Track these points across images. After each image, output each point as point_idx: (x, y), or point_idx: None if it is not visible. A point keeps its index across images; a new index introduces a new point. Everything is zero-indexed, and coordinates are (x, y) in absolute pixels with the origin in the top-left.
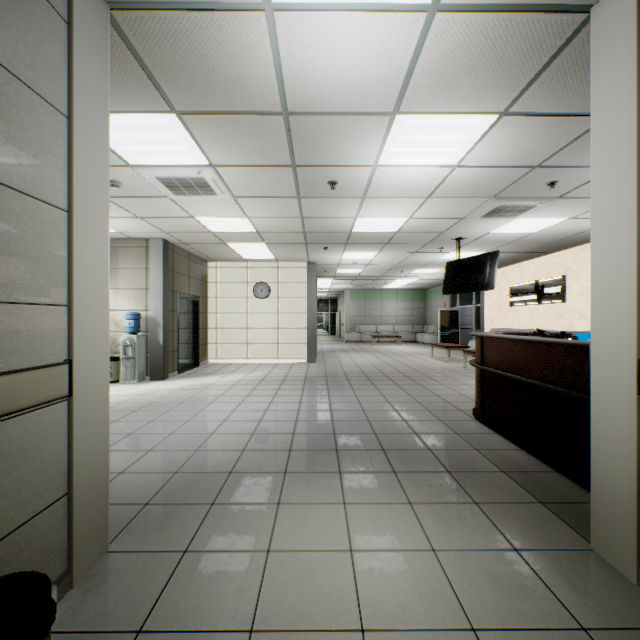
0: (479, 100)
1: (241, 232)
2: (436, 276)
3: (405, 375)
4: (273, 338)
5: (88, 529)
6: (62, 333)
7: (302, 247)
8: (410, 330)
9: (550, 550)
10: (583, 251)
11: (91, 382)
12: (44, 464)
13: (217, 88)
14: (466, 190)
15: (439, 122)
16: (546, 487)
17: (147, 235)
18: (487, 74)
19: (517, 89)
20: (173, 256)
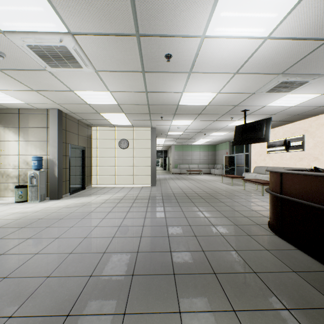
0: None
1: (107, 104)
2: (223, 137)
3: (210, 195)
4: (130, 172)
5: None
6: None
7: (147, 116)
8: (207, 167)
9: None
10: (317, 119)
11: None
12: None
13: None
14: (265, 66)
15: None
16: None
17: (46, 106)
18: None
19: None
20: (66, 121)
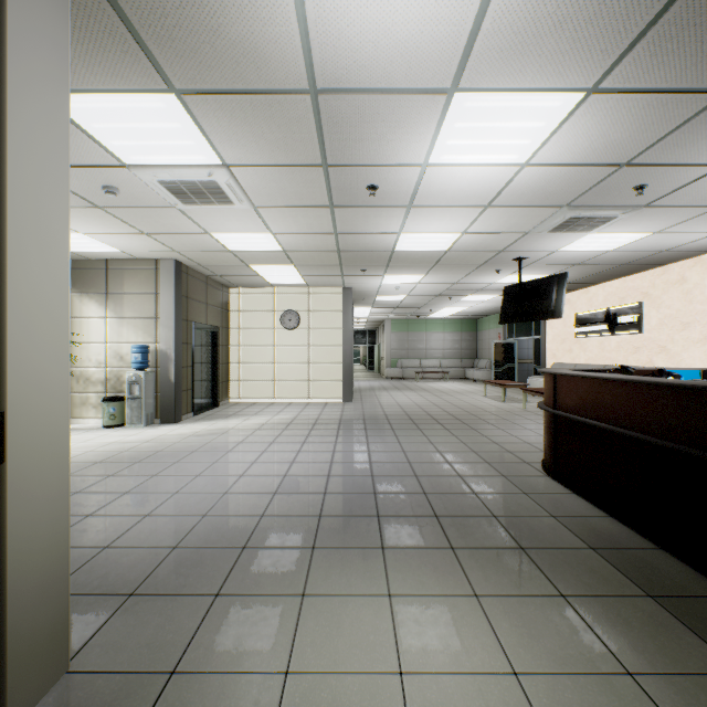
0: (563, 70)
1: (265, 251)
2: (489, 304)
3: (456, 418)
4: (303, 374)
5: (33, 648)
6: None
7: (336, 269)
8: (459, 365)
9: (678, 675)
10: (665, 273)
11: (38, 441)
12: None
13: (225, 55)
14: (534, 197)
15: (508, 103)
16: (652, 572)
17: (156, 255)
18: (578, 30)
19: (614, 53)
20: (187, 280)
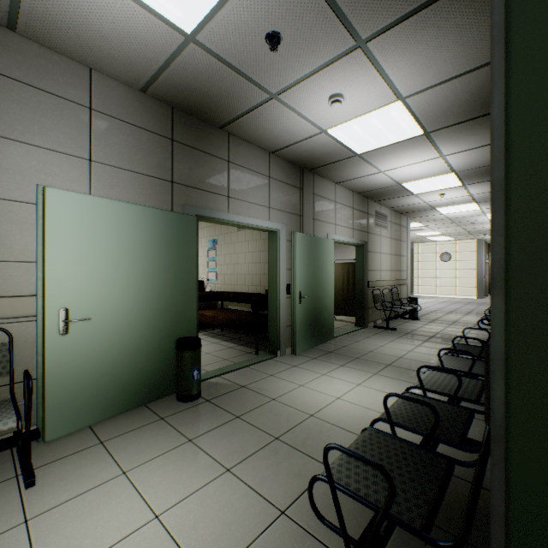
0: None
1: (433, 234)
2: None
3: None
4: (452, 283)
5: None
6: (406, 275)
7: (469, 235)
8: None
9: None
10: None
11: (408, 283)
12: (405, 293)
13: (429, 219)
14: None
15: None
16: None
17: None
18: None
19: None
20: None
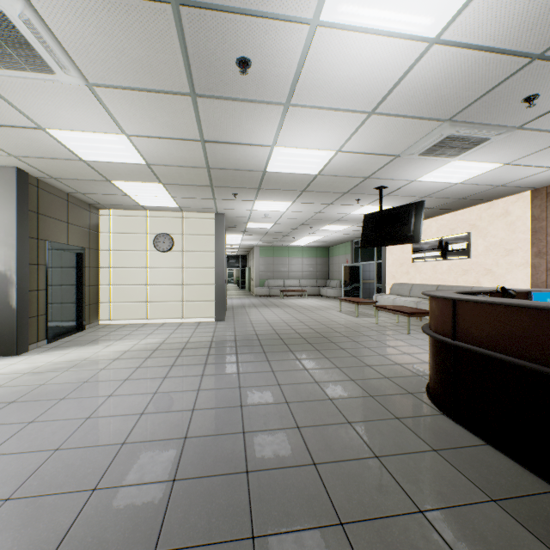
0: None
1: (125, 163)
2: (342, 233)
3: (323, 336)
4: (177, 295)
5: None
6: None
7: (208, 191)
8: (314, 284)
9: None
10: (490, 208)
11: None
12: None
13: None
14: (423, 102)
15: None
16: None
17: None
18: None
19: None
20: (38, 194)
